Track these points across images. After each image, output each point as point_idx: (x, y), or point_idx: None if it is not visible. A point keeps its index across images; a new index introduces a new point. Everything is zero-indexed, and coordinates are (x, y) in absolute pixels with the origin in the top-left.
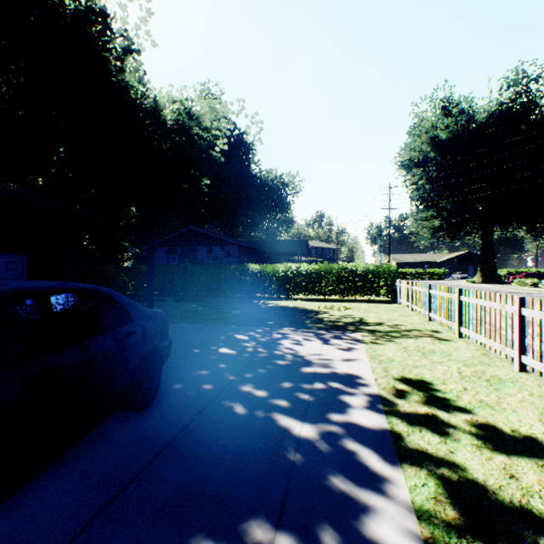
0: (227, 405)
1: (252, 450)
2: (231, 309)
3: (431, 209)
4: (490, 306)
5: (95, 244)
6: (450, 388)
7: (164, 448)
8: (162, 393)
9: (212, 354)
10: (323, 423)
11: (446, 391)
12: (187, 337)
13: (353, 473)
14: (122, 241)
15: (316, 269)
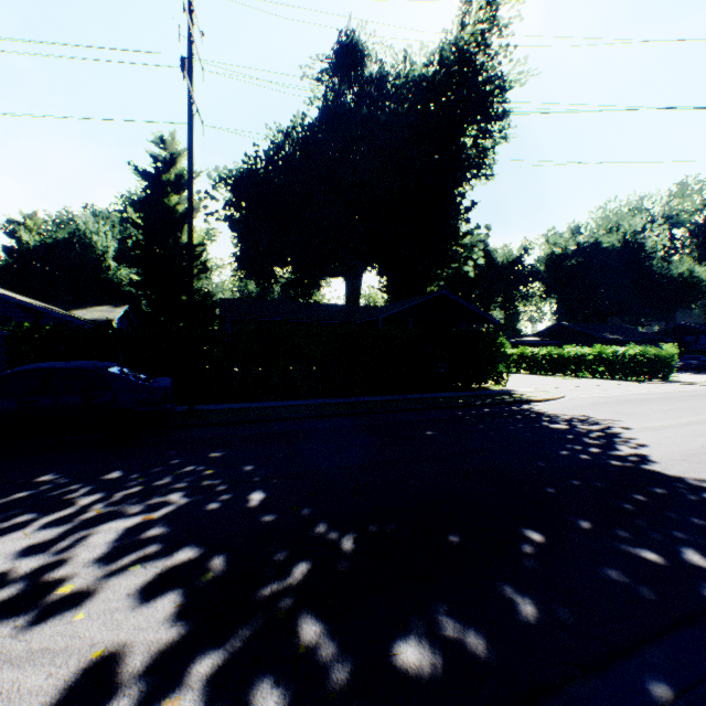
0: None
1: None
2: None
3: None
4: None
5: None
6: None
7: None
8: None
9: None
10: None
11: None
12: None
13: None
14: None
15: None
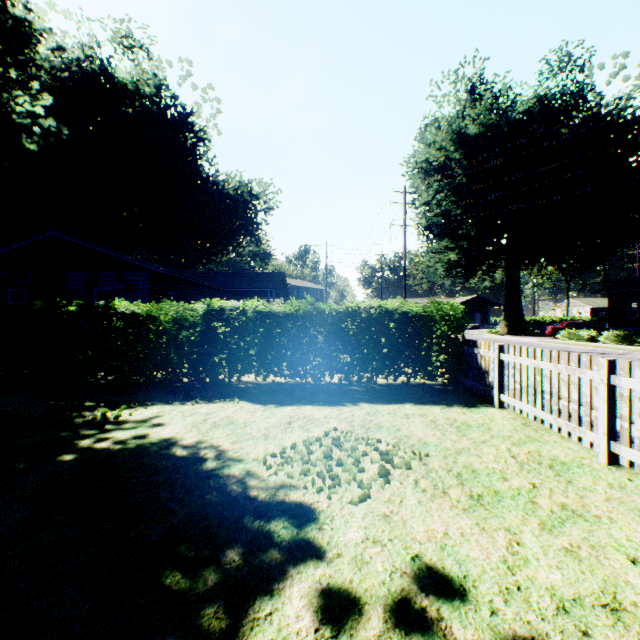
0: None
1: None
2: None
3: (446, 238)
4: None
5: None
6: None
7: None
8: None
9: None
10: None
11: None
12: None
13: None
14: None
15: (286, 316)
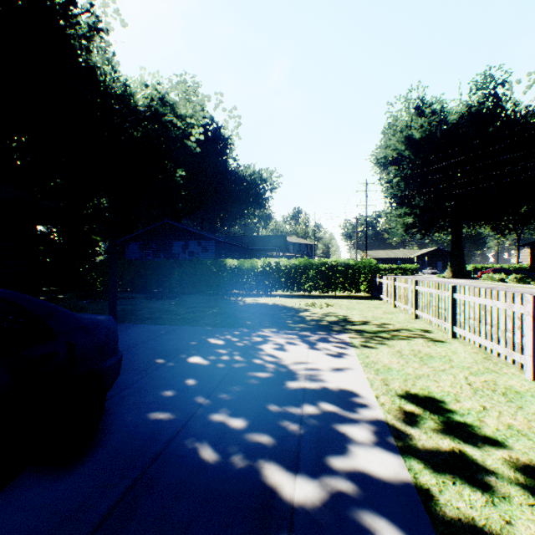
0: (191, 446)
1: None
2: (207, 308)
3: (404, 207)
4: (492, 305)
5: (64, 238)
6: (466, 407)
7: None
8: (105, 430)
9: (180, 365)
10: (323, 475)
11: (464, 412)
12: (153, 342)
13: None
14: (94, 235)
15: (296, 265)
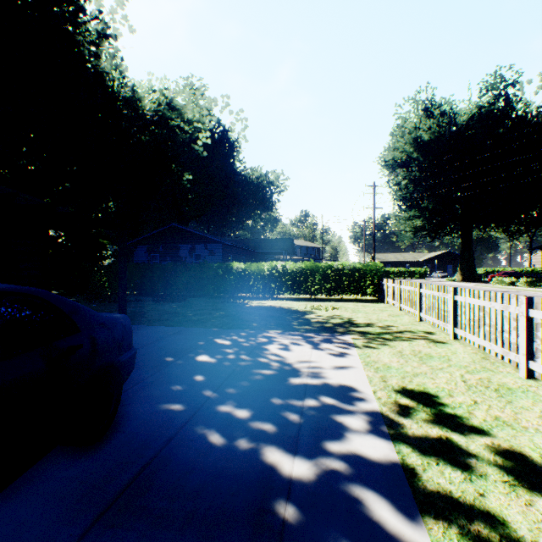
0: (201, 432)
1: (229, 502)
2: (213, 310)
3: (413, 209)
4: (490, 306)
5: (71, 241)
6: (458, 401)
7: (111, 504)
8: (122, 418)
9: (189, 363)
10: (319, 456)
11: (455, 405)
12: (162, 342)
13: (363, 538)
14: (101, 239)
15: (302, 268)
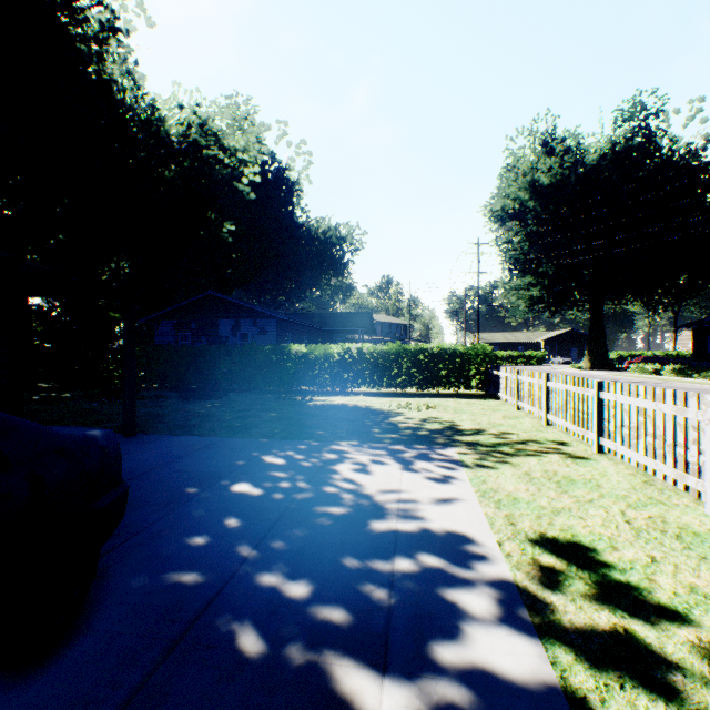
0: (226, 629)
1: None
2: (263, 411)
3: (528, 275)
4: (656, 409)
5: (70, 315)
6: (628, 558)
7: None
8: (98, 603)
9: (220, 496)
10: (424, 676)
11: (625, 566)
12: (183, 462)
13: None
14: (112, 312)
15: (385, 352)
